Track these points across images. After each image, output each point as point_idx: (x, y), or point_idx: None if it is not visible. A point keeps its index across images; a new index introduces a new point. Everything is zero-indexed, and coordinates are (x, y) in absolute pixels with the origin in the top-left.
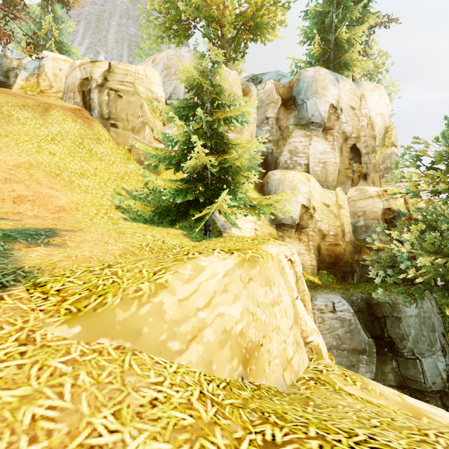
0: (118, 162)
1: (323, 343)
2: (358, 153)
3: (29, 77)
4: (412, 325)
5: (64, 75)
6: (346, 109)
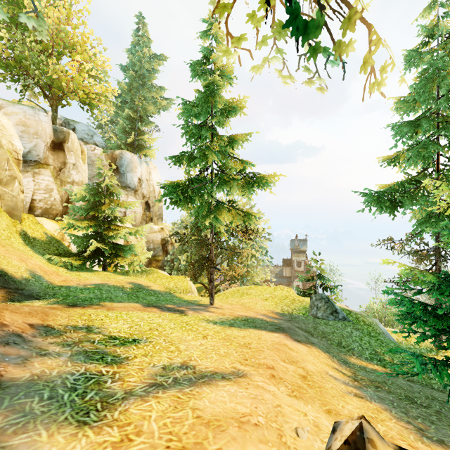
0: None
1: None
2: (149, 206)
3: None
4: None
5: None
6: (145, 181)
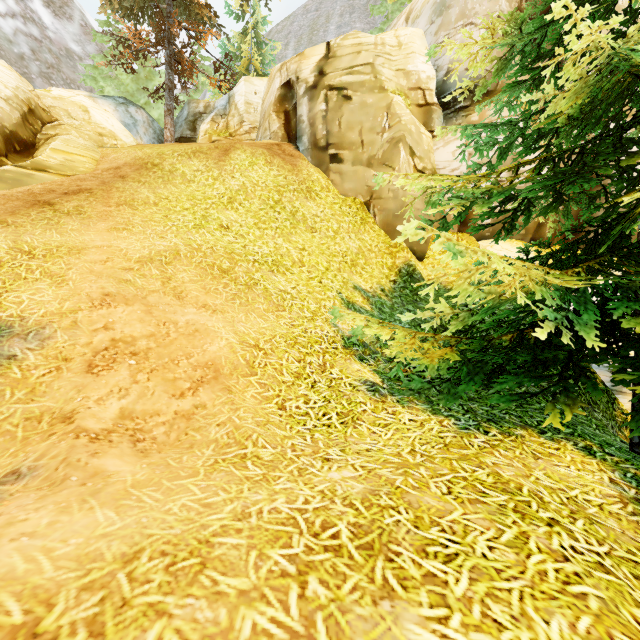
0: (343, 231)
1: None
2: None
3: (217, 119)
4: None
5: (260, 99)
6: None
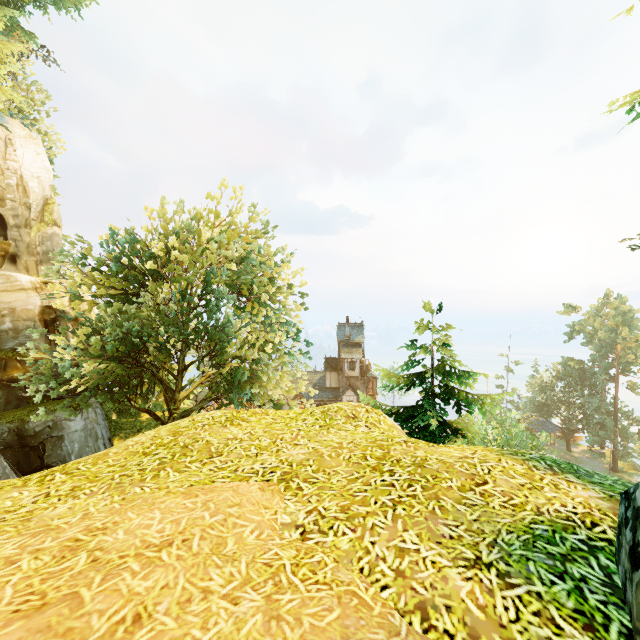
0: None
1: None
2: (2, 222)
3: None
4: (77, 439)
5: None
6: None
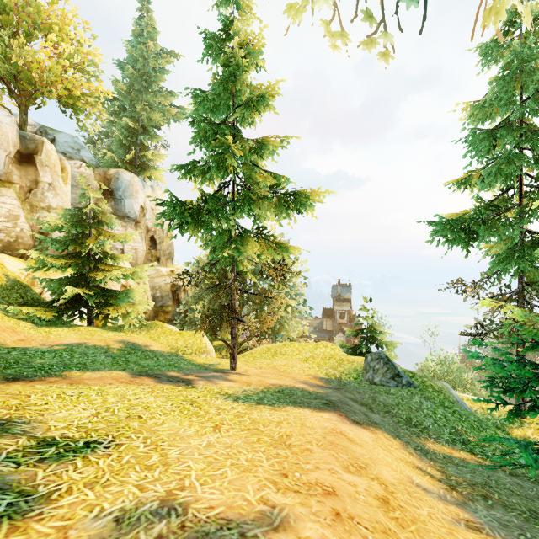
0: None
1: None
2: (155, 242)
3: None
4: None
5: None
6: (149, 210)
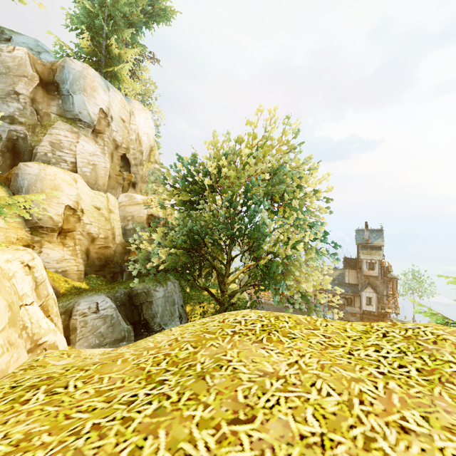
0: None
1: (61, 340)
2: (128, 163)
3: None
4: (160, 305)
5: None
6: (117, 119)
